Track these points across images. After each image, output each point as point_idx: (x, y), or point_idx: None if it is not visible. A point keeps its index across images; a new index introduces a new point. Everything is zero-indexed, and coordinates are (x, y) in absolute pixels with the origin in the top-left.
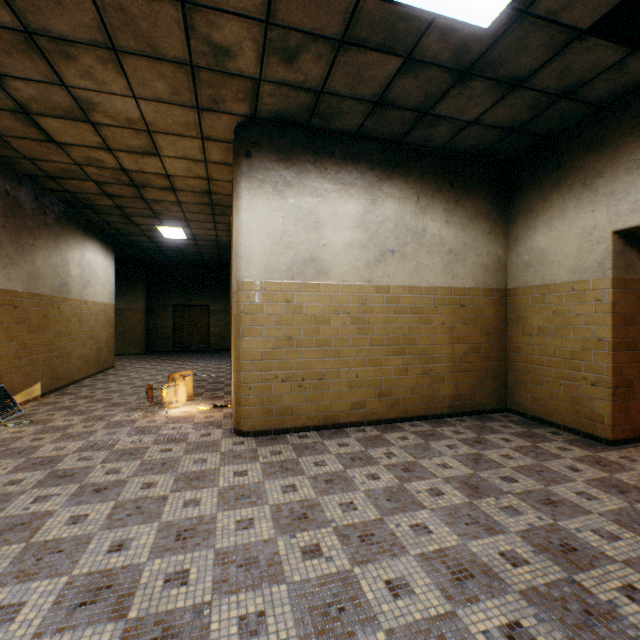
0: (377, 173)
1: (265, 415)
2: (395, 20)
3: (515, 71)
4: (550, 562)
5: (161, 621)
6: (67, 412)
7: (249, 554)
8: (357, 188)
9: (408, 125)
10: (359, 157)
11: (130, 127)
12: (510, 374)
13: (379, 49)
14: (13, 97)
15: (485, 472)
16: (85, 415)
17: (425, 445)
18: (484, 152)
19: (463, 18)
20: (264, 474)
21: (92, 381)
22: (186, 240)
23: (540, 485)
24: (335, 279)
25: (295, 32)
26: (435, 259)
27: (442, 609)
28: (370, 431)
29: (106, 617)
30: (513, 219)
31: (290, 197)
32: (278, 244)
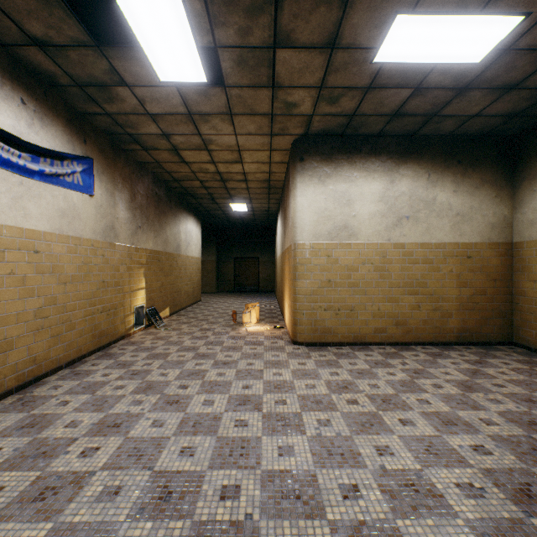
0: (394, 160)
1: (313, 332)
2: (406, 71)
3: (507, 81)
4: (516, 427)
5: (279, 415)
6: (187, 325)
7: (316, 398)
8: (379, 173)
9: (419, 124)
10: (380, 150)
11: (228, 150)
12: (516, 314)
13: (395, 87)
14: (172, 143)
15: (480, 380)
16: (198, 327)
17: (433, 360)
18: (489, 133)
19: (458, 61)
20: (316, 365)
21: (192, 308)
22: (247, 211)
23: (525, 391)
24: (362, 239)
25: (338, 89)
26: (444, 221)
27: (433, 433)
28: (389, 349)
29: (252, 410)
30: (518, 184)
31: (330, 184)
32: (321, 217)
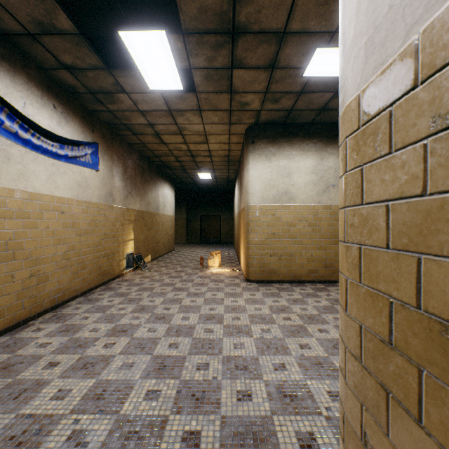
0: (323, 142)
1: (261, 272)
2: (327, 81)
3: None
4: None
5: (234, 326)
6: (165, 268)
7: (261, 316)
8: (311, 152)
9: None
10: (313, 135)
11: (197, 134)
12: None
13: (320, 91)
14: (155, 130)
15: None
16: (174, 269)
17: None
18: None
19: None
20: (263, 296)
21: (168, 256)
22: (211, 179)
23: None
24: (299, 202)
25: (278, 93)
26: None
27: None
28: (319, 285)
29: (216, 323)
30: None
31: (274, 161)
32: (268, 185)
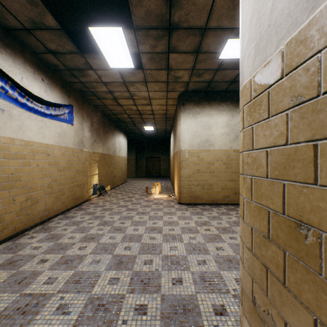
0: (234, 104)
1: (189, 198)
2: (236, 62)
3: None
4: None
5: (170, 235)
6: (121, 194)
7: (189, 228)
8: (225, 111)
9: None
10: (226, 99)
11: (144, 98)
12: None
13: (231, 69)
14: (113, 96)
15: None
16: (127, 196)
17: None
18: None
19: None
20: (191, 214)
21: (122, 186)
22: (153, 130)
23: None
24: (216, 147)
25: (201, 70)
26: None
27: None
28: (230, 207)
29: (157, 233)
30: None
31: (199, 118)
32: (194, 135)
